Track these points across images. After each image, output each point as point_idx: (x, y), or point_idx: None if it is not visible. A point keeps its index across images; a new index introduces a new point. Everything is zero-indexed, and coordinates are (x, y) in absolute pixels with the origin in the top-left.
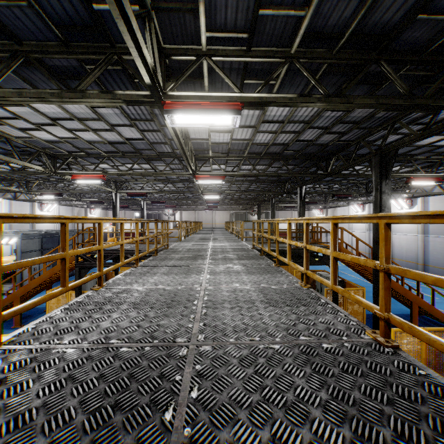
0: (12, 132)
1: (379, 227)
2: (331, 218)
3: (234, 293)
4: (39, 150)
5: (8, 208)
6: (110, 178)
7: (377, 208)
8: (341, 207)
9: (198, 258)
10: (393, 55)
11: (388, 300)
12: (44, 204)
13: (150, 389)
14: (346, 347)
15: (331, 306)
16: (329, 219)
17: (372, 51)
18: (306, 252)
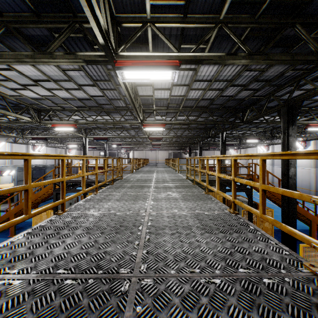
0: (6, 92)
1: (286, 162)
2: (260, 155)
3: (173, 219)
4: (28, 105)
5: (10, 149)
6: (81, 127)
7: (284, 148)
8: (251, 148)
9: (145, 186)
10: (306, 19)
11: None
12: (35, 146)
13: None
14: (288, 283)
15: (261, 234)
16: (257, 156)
17: (288, 16)
18: (234, 184)
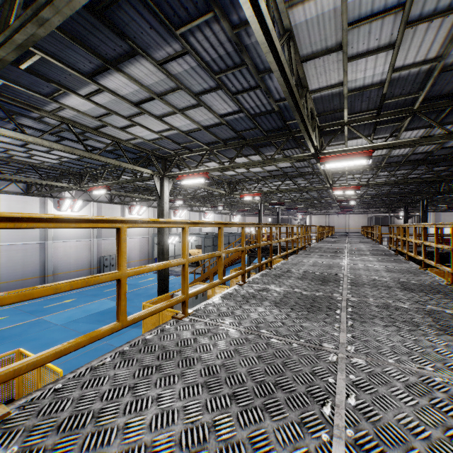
0: (214, 174)
1: None
2: (433, 224)
3: (366, 267)
4: (224, 181)
5: (188, 217)
6: None
7: None
8: None
9: (338, 253)
10: None
11: (452, 265)
12: (205, 213)
13: (332, 279)
14: (424, 283)
15: (433, 276)
16: (432, 225)
17: None
18: (424, 247)
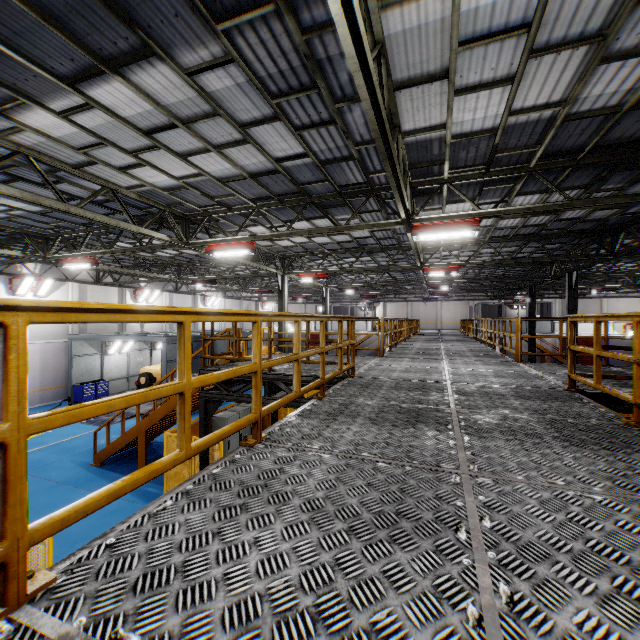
0: (116, 180)
1: None
2: None
3: None
4: (162, 208)
5: (168, 303)
6: (274, 253)
7: None
8: None
9: (426, 419)
10: None
11: None
12: (207, 297)
13: None
14: None
15: None
16: None
17: None
18: None
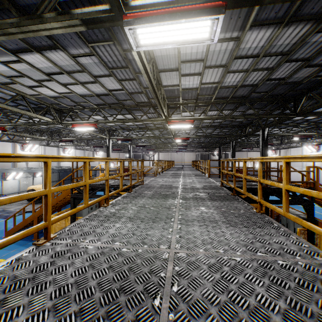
0: (25, 91)
1: None
2: None
3: (221, 276)
4: (48, 105)
5: (43, 151)
6: (105, 128)
7: None
8: (294, 148)
9: (169, 196)
10: None
11: None
12: (65, 148)
13: None
14: None
15: None
16: None
17: None
18: None
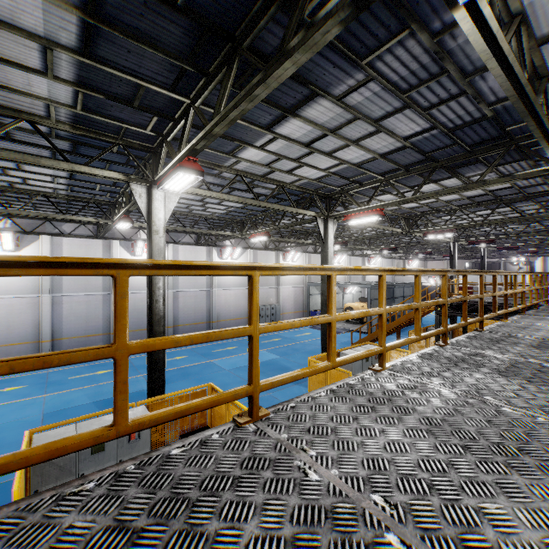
0: (387, 208)
1: None
2: None
3: None
4: (399, 216)
5: (348, 263)
6: None
7: None
8: None
9: None
10: None
11: None
12: (370, 258)
13: None
14: None
15: None
16: None
17: None
18: None
